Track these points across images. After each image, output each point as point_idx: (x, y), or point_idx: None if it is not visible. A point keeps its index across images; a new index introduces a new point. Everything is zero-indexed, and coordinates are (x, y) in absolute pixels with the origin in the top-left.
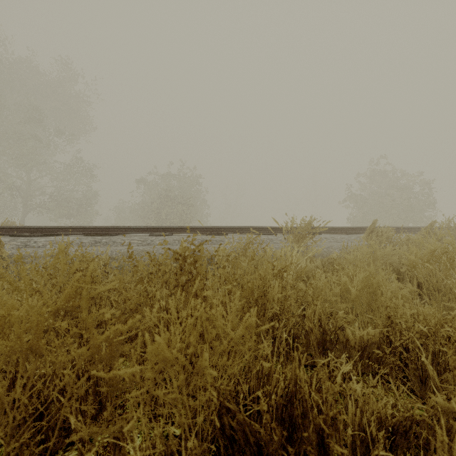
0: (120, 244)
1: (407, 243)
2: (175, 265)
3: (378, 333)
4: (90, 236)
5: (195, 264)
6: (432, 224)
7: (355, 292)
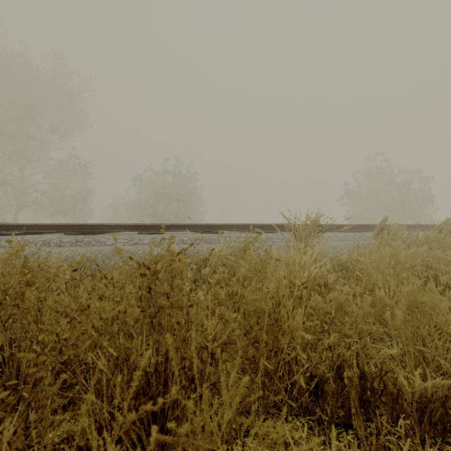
0: (103, 243)
1: (425, 242)
2: None
3: (449, 383)
4: (72, 234)
5: (172, 282)
6: (447, 221)
7: (401, 315)
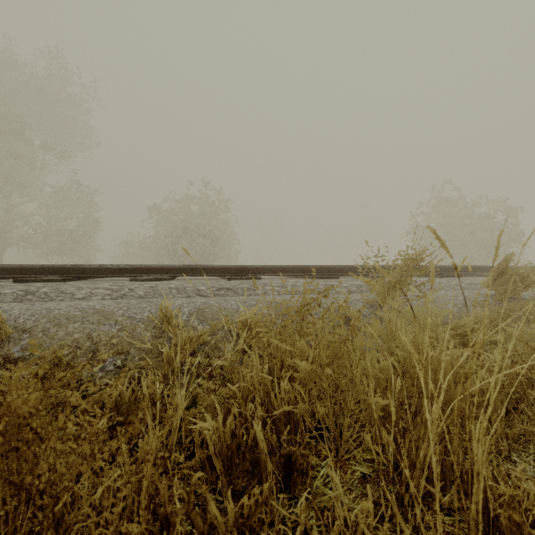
0: (69, 295)
1: None
2: (150, 346)
3: None
4: (25, 281)
5: None
6: None
7: None
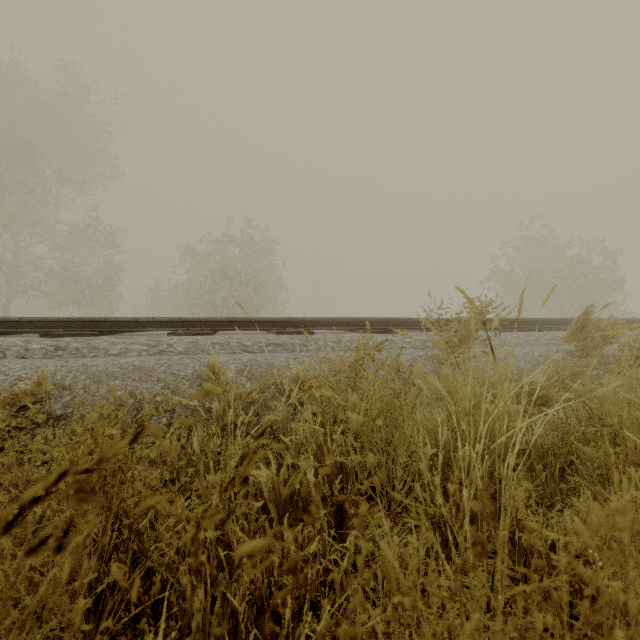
0: (103, 351)
1: None
2: (197, 403)
3: None
4: (53, 336)
5: None
6: None
7: None
